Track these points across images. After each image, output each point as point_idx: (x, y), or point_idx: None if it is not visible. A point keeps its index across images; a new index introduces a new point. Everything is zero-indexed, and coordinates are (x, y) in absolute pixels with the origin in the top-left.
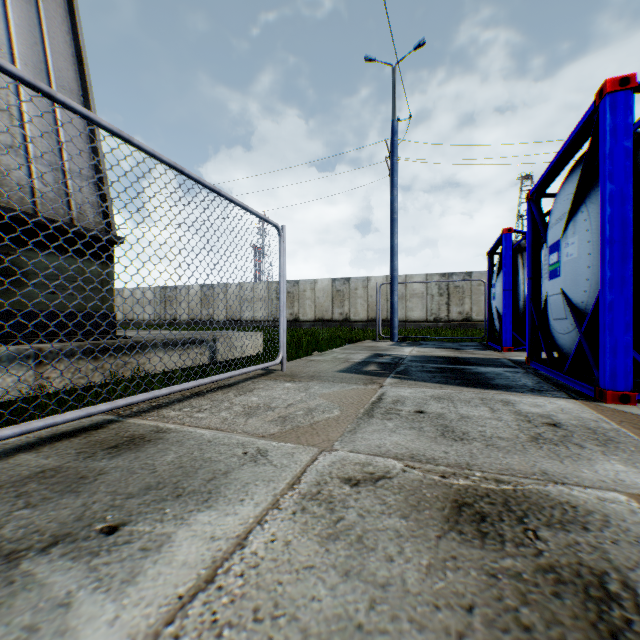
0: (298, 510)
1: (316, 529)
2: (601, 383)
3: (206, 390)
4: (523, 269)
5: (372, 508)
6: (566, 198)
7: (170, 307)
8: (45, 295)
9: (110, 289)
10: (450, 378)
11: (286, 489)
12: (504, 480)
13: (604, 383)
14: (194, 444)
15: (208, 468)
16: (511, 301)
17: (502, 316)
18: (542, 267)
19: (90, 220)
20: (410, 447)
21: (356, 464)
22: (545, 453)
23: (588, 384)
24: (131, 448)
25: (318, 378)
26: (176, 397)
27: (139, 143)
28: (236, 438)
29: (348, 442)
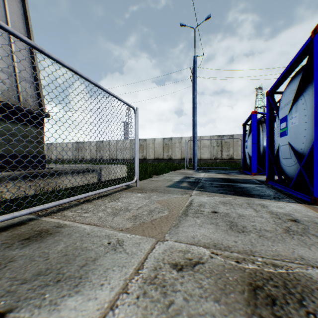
0: (141, 294)
1: (153, 314)
2: (315, 194)
3: (93, 198)
4: (262, 132)
5: (193, 291)
6: (290, 92)
7: (81, 152)
8: (3, 145)
9: (42, 142)
10: (227, 190)
11: (133, 274)
12: (278, 264)
13: (317, 194)
14: (78, 236)
15: (83, 255)
16: (256, 149)
17: (251, 157)
18: (276, 130)
19: (31, 104)
20: (212, 237)
21: (180, 251)
22: (297, 242)
23: (305, 194)
24: (37, 239)
25: (156, 190)
26: (74, 203)
27: (49, 53)
28: (105, 231)
29: (174, 234)
